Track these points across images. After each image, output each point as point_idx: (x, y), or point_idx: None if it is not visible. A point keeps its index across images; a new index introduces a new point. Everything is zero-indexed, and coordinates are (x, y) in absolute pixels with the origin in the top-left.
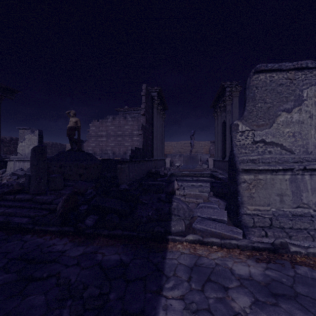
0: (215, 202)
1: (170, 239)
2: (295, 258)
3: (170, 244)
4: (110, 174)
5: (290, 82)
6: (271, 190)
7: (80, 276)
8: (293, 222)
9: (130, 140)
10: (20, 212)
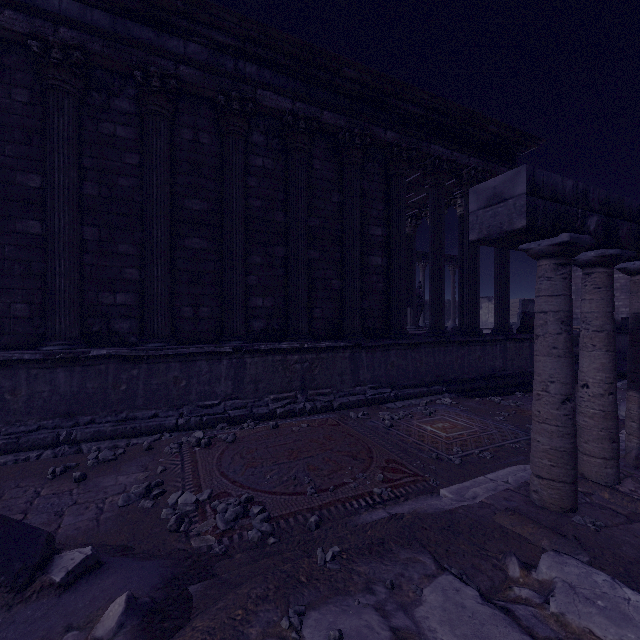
0: None
1: None
2: None
3: None
4: None
5: None
6: None
7: None
8: None
9: (622, 298)
10: None
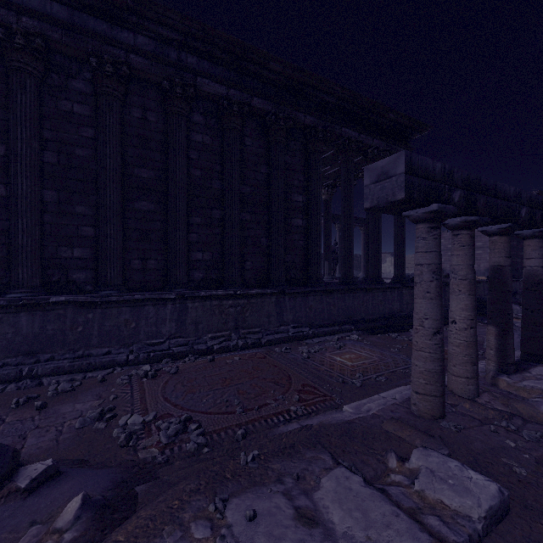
0: None
1: None
2: None
3: None
4: None
5: None
6: None
7: None
8: None
9: None
10: None
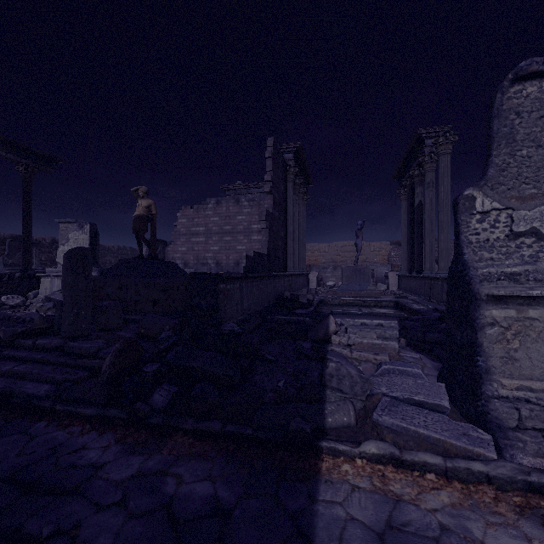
0: (414, 361)
1: (324, 449)
2: None
3: (325, 460)
4: (205, 301)
5: None
6: None
7: (121, 538)
8: None
9: (245, 241)
10: (39, 372)
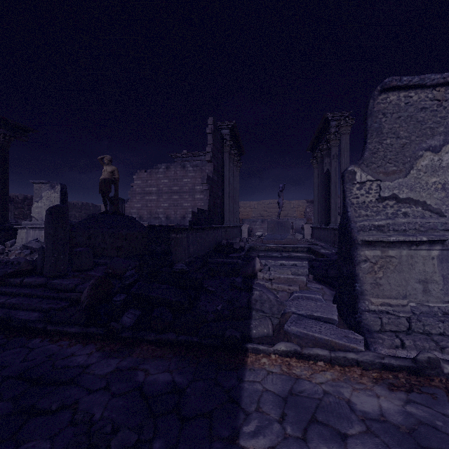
0: (317, 290)
1: (249, 349)
2: None
3: (249, 356)
4: (160, 247)
5: (438, 105)
6: (409, 274)
7: (108, 408)
8: (445, 325)
9: (190, 199)
10: (29, 303)
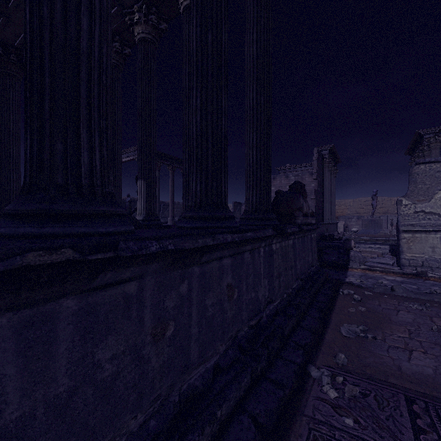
0: (389, 257)
1: (349, 267)
2: (429, 279)
3: (349, 269)
4: None
5: None
6: (425, 244)
7: None
8: (439, 264)
9: None
10: None
